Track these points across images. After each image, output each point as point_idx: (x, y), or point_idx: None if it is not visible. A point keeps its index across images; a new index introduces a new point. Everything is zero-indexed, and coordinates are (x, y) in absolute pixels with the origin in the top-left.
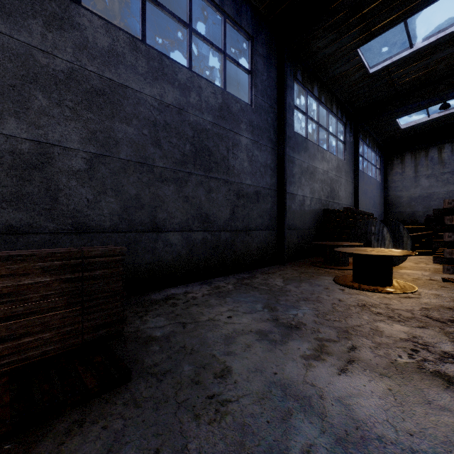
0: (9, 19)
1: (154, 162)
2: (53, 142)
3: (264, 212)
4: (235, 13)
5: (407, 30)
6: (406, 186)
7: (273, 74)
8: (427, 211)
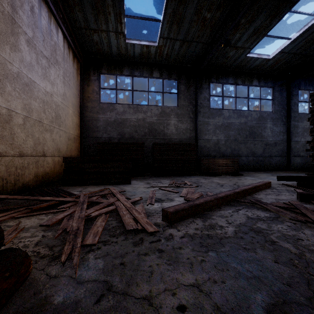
0: (213, 119)
1: (238, 139)
2: (219, 139)
3: (279, 150)
4: (264, 83)
5: None
6: None
7: (284, 94)
8: None
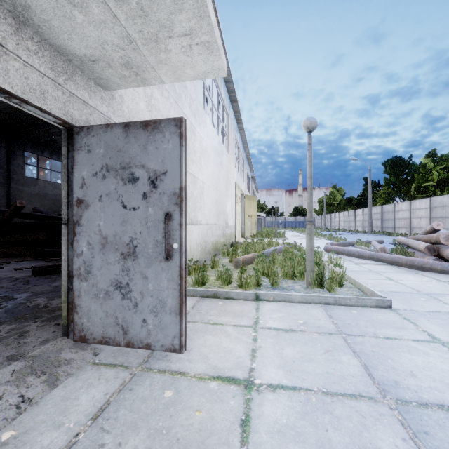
0: None
1: None
2: None
3: None
4: None
5: None
6: None
7: (3, 151)
8: None
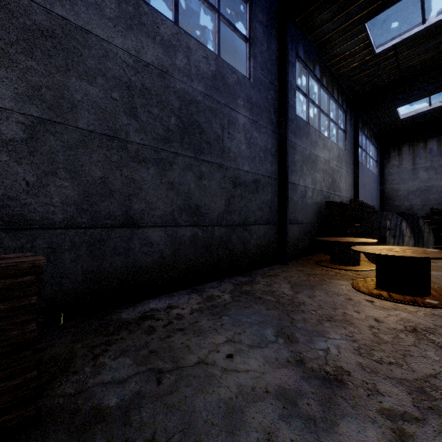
0: None
1: (127, 137)
2: None
3: (264, 204)
4: None
5: (422, 0)
6: (403, 179)
7: (273, 45)
8: (426, 204)
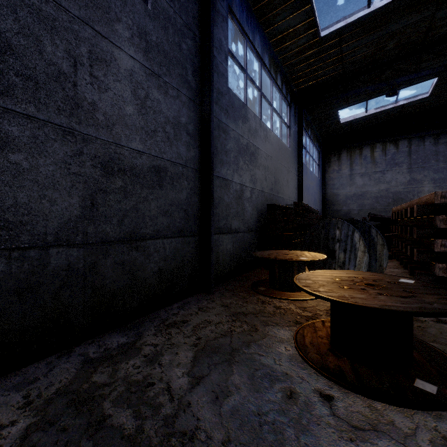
0: None
1: None
2: None
3: (175, 205)
4: None
5: None
6: (342, 184)
7: None
8: (361, 209)
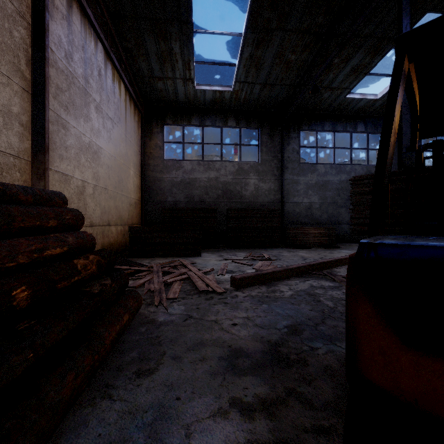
0: (305, 176)
1: (337, 201)
2: (312, 201)
3: None
4: (373, 129)
5: None
6: None
7: None
8: None
